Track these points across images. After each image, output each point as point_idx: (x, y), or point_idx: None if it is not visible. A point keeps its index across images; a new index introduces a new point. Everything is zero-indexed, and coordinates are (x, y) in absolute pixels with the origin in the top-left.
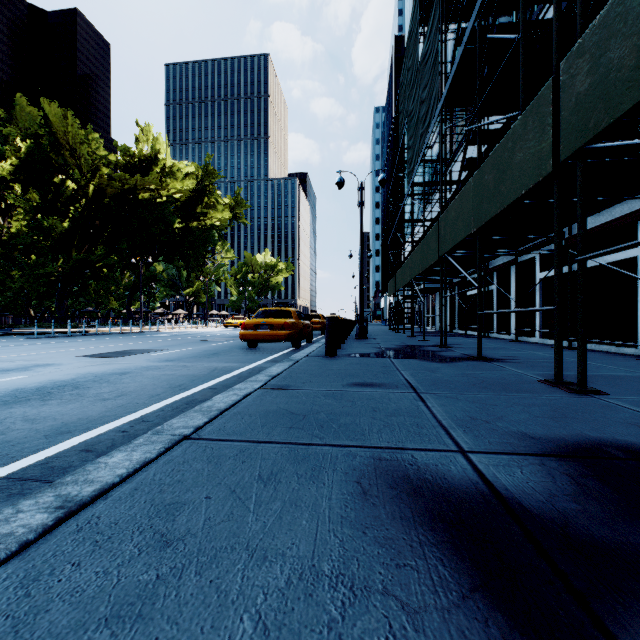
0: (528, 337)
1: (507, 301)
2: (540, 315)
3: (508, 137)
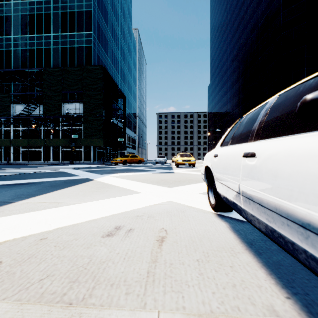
0: (18, 161)
1: (9, 154)
2: (22, 157)
3: (38, 139)
